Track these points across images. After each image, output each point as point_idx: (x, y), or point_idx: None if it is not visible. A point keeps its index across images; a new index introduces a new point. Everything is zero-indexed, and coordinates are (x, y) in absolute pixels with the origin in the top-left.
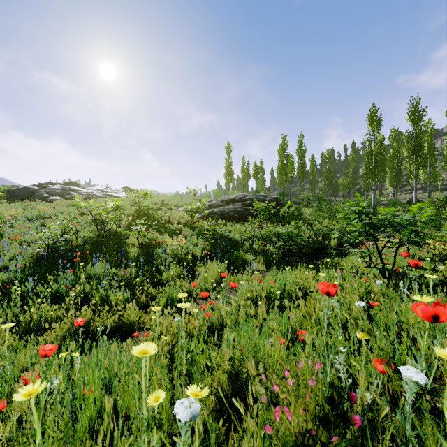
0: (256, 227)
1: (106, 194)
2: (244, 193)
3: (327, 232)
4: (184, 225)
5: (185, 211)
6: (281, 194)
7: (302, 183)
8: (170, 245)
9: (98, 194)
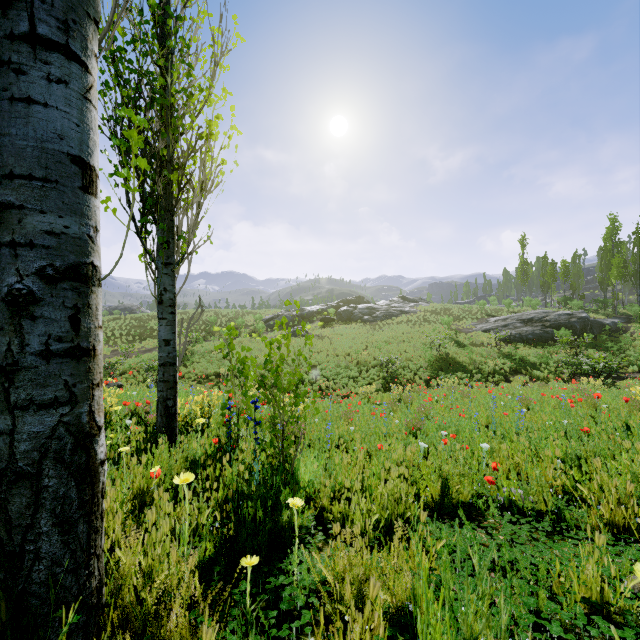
0: (555, 350)
1: (397, 310)
2: (545, 310)
3: (635, 359)
4: (488, 348)
5: (483, 333)
6: (602, 301)
7: (639, 286)
8: (491, 364)
9: (392, 311)
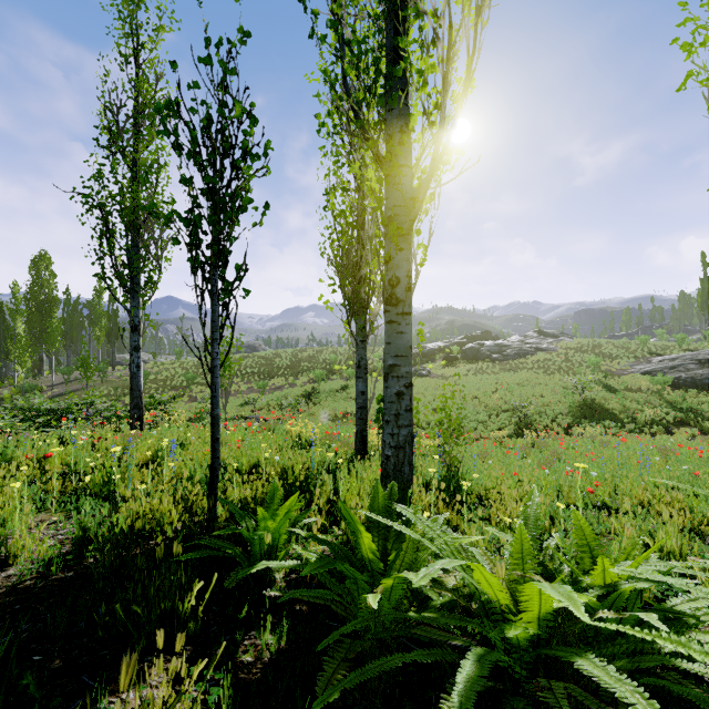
0: None
1: (532, 347)
2: None
3: None
4: (648, 393)
5: (642, 375)
6: None
7: None
8: (649, 413)
9: (526, 348)
